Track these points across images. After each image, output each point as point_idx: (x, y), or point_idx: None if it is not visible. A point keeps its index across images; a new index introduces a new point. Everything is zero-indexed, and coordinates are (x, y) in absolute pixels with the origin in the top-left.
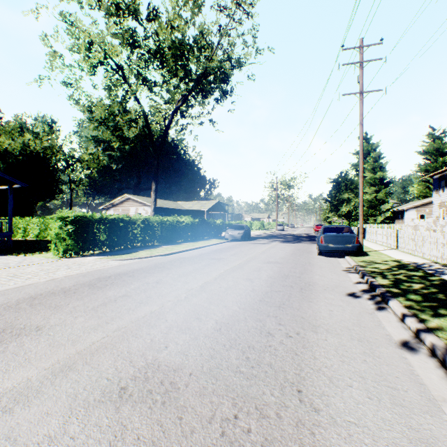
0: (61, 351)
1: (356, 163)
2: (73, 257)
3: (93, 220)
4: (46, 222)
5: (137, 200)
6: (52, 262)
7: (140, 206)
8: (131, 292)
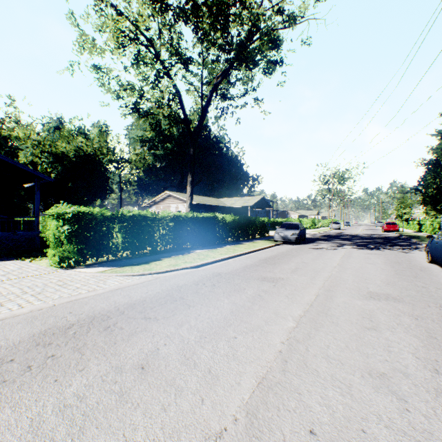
0: None
1: (438, 146)
2: (73, 267)
3: (101, 217)
4: None
5: (178, 196)
6: (40, 275)
7: (180, 203)
8: (35, 439)
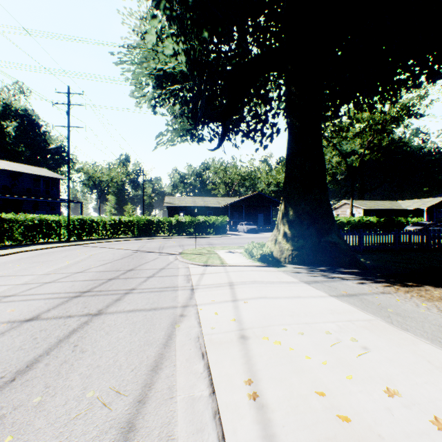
0: None
1: None
2: None
3: None
4: None
5: None
6: None
7: (353, 208)
8: None
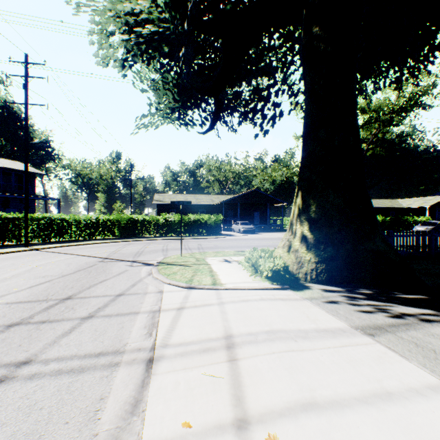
0: None
1: None
2: None
3: None
4: None
5: None
6: None
7: None
8: None
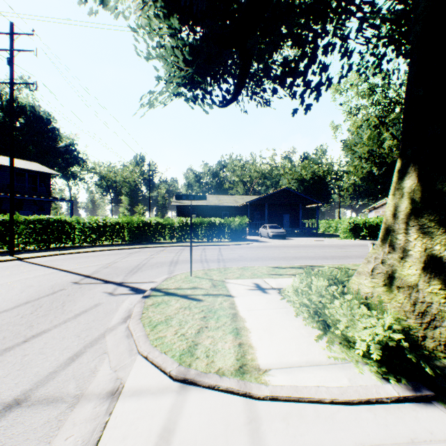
0: (354, 250)
1: None
2: (349, 239)
3: (359, 222)
4: (328, 222)
5: None
6: (341, 240)
7: None
8: None
